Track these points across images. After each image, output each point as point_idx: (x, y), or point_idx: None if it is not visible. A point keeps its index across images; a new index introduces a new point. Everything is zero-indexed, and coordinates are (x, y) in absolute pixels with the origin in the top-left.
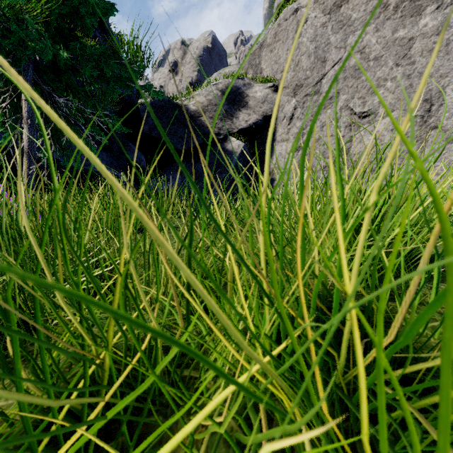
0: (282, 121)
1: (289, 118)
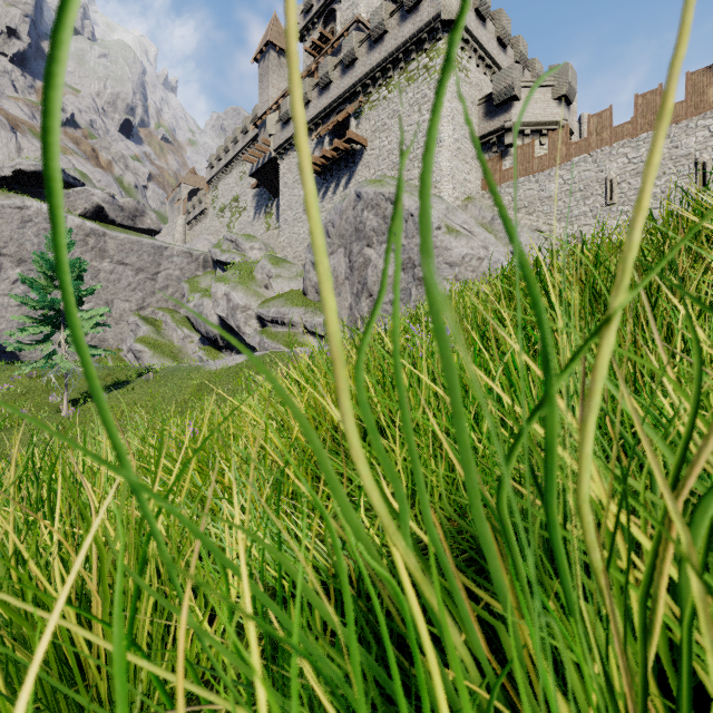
0: (5, 280)
1: (13, 281)
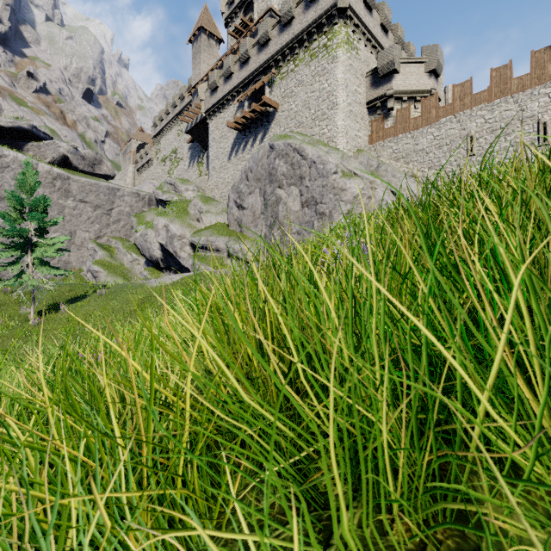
0: None
1: None
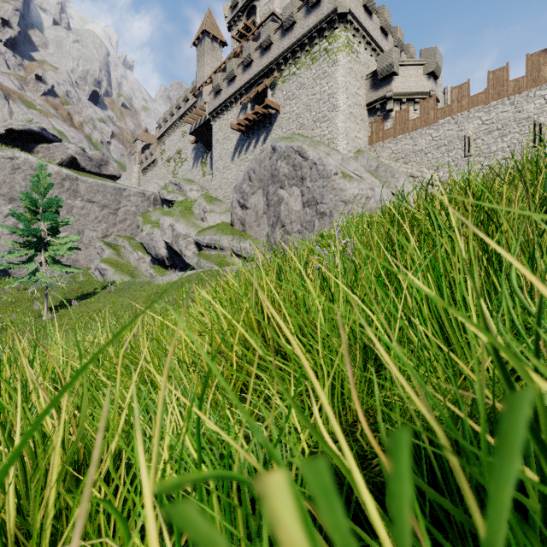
0: None
1: (6, 215)
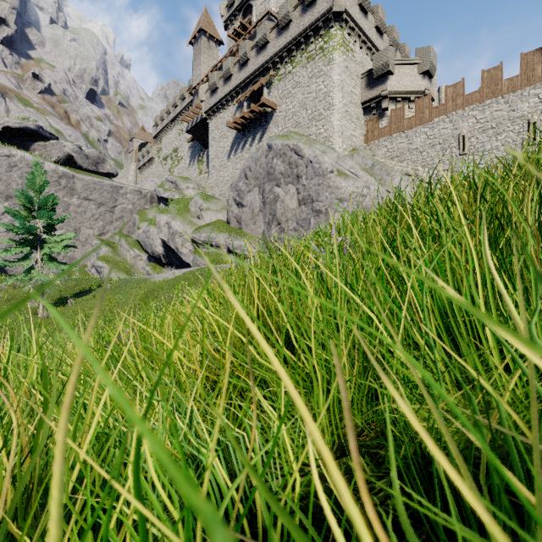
0: None
1: (2, 212)
